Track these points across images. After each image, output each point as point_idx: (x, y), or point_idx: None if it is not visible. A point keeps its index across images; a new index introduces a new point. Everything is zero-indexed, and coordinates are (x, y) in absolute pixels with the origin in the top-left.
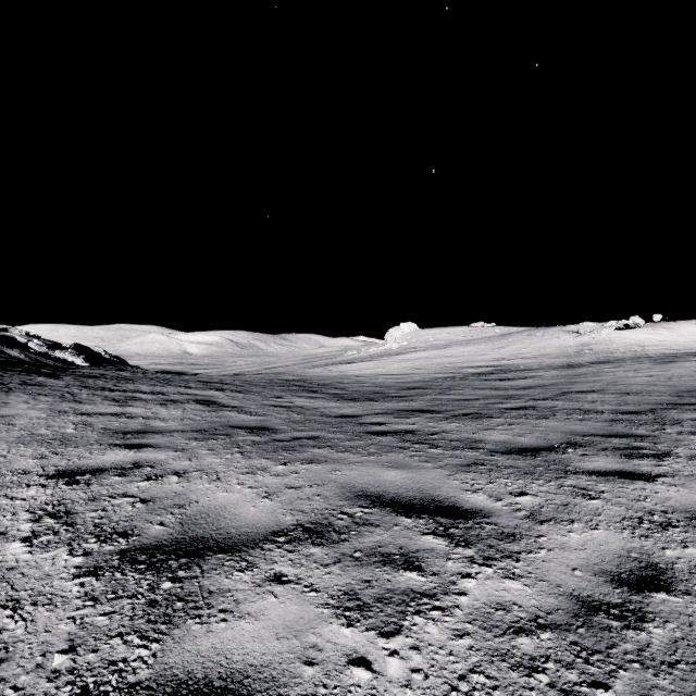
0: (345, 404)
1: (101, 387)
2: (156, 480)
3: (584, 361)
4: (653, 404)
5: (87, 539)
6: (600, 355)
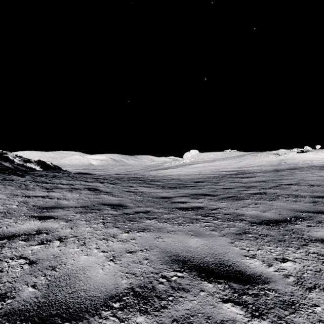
0: (164, 190)
1: (42, 181)
2: (45, 244)
3: (283, 168)
4: None
5: None
6: (290, 165)
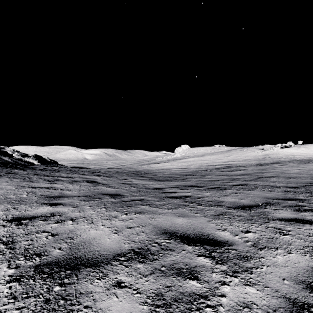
0: (156, 182)
1: (43, 174)
2: (61, 223)
3: (267, 162)
4: (303, 183)
5: (19, 258)
6: (274, 159)
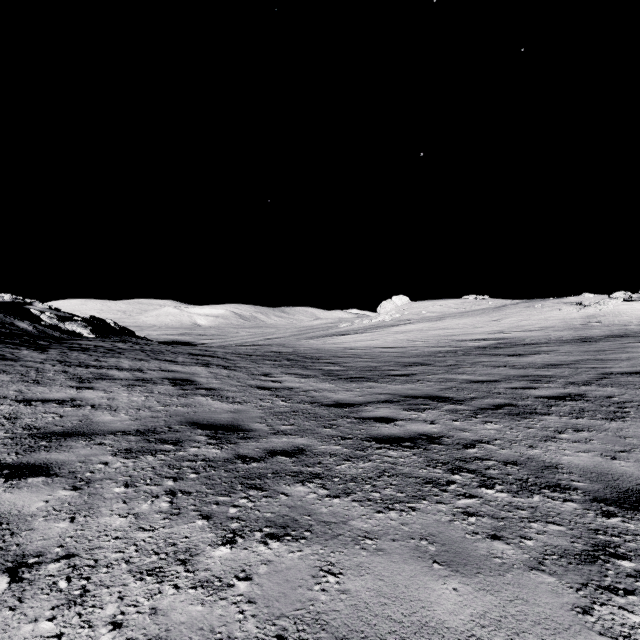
0: (340, 385)
1: (79, 362)
2: None
3: (597, 334)
4: None
5: None
6: (612, 327)
